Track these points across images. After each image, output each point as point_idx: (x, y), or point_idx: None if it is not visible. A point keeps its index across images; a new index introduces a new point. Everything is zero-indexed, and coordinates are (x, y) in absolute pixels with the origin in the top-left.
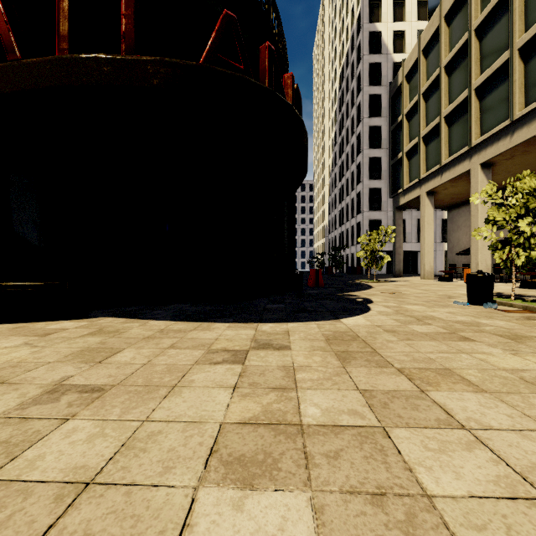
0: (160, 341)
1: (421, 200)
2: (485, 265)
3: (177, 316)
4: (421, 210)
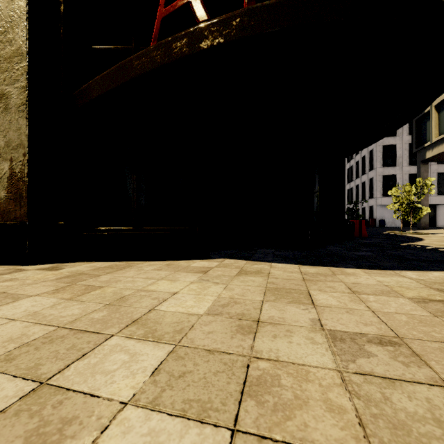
0: (327, 284)
1: None
2: None
3: (287, 260)
4: None
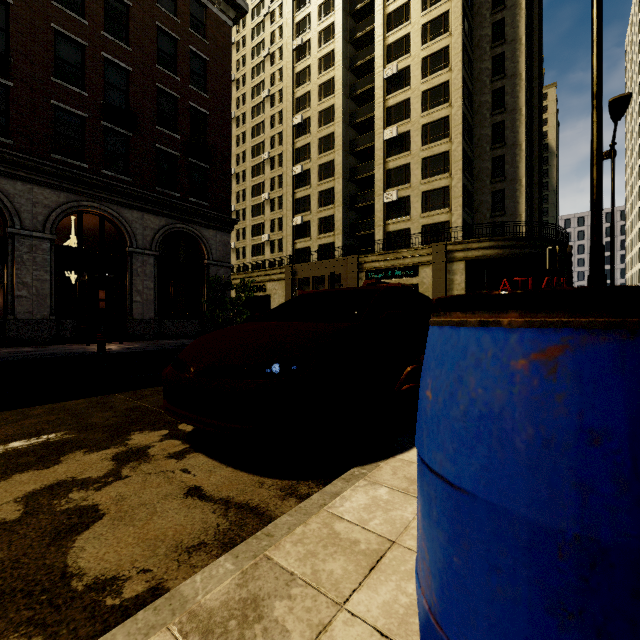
0: None
1: None
2: None
3: None
4: None
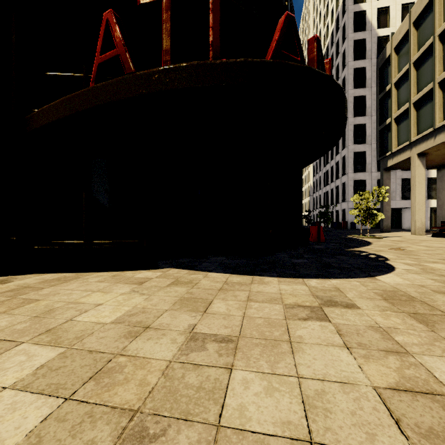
0: (234, 293)
1: (412, 161)
2: None
3: (226, 269)
4: (412, 171)
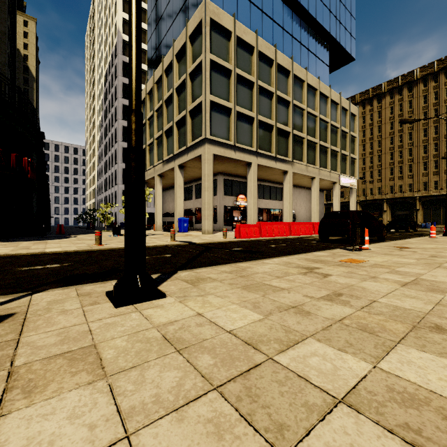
0: None
1: None
2: (159, 222)
3: None
4: None
